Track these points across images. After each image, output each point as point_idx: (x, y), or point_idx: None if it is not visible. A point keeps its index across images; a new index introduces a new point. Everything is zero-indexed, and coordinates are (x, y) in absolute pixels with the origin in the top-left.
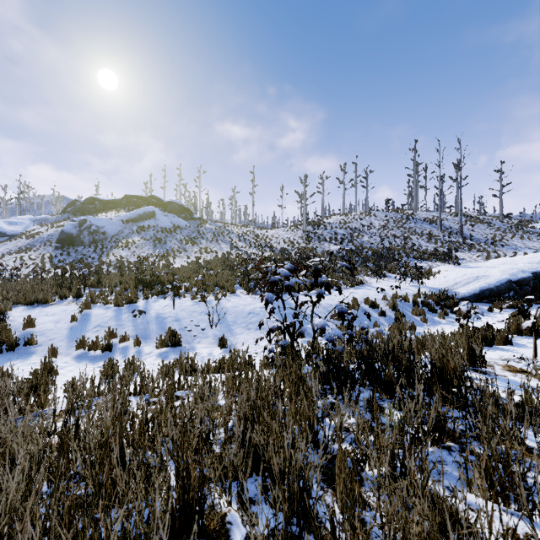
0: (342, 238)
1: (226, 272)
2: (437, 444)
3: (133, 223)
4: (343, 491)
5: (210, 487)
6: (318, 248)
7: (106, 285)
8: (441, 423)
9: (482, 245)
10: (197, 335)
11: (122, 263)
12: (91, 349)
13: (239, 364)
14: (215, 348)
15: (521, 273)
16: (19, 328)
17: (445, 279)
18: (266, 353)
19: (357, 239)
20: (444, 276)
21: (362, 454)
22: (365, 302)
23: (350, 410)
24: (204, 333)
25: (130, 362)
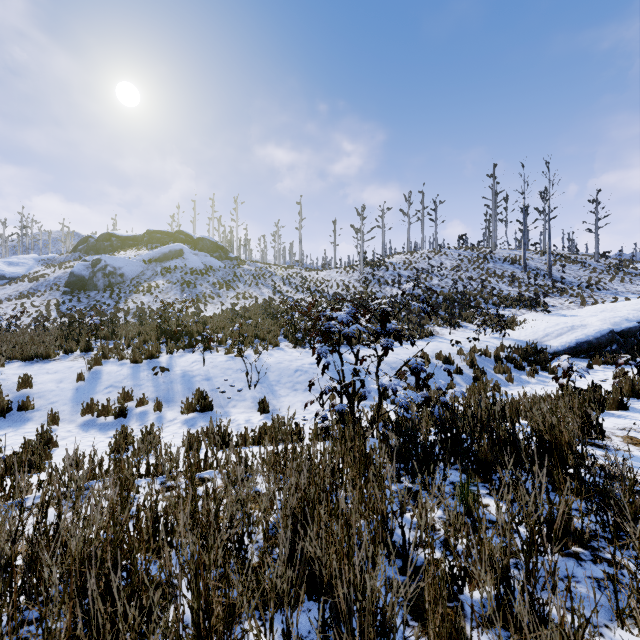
0: (408, 281)
1: (268, 322)
2: (559, 549)
3: (157, 263)
4: (443, 635)
5: (242, 624)
6: (378, 293)
7: (123, 337)
8: (565, 520)
9: (575, 289)
10: (232, 397)
11: (143, 311)
12: (101, 415)
13: (283, 433)
14: (254, 413)
15: (626, 322)
16: (13, 389)
17: (532, 330)
18: (317, 420)
19: (425, 282)
20: (531, 326)
21: (460, 568)
22: (437, 357)
23: (440, 504)
24: (241, 395)
25: (148, 431)
